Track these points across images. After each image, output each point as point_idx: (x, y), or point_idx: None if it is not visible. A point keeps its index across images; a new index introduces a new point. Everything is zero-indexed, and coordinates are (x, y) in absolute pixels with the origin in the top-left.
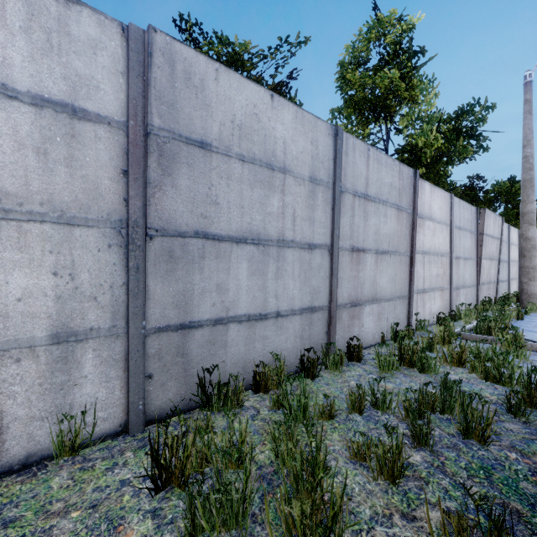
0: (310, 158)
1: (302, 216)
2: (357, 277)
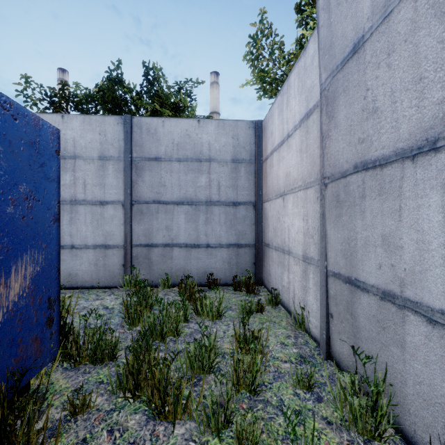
0: None
1: None
2: None
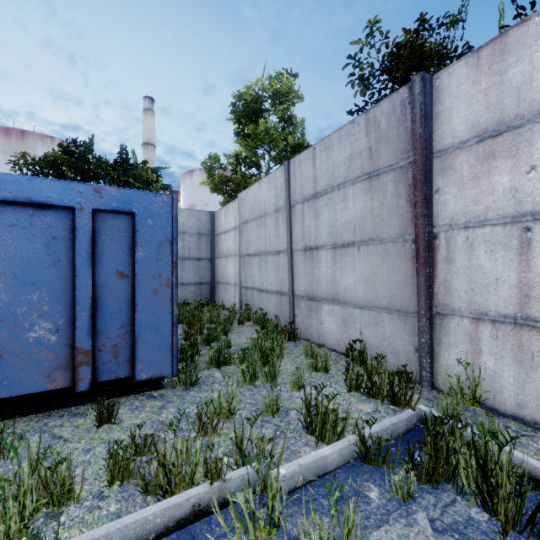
0: (274, 198)
1: (273, 235)
2: (311, 273)
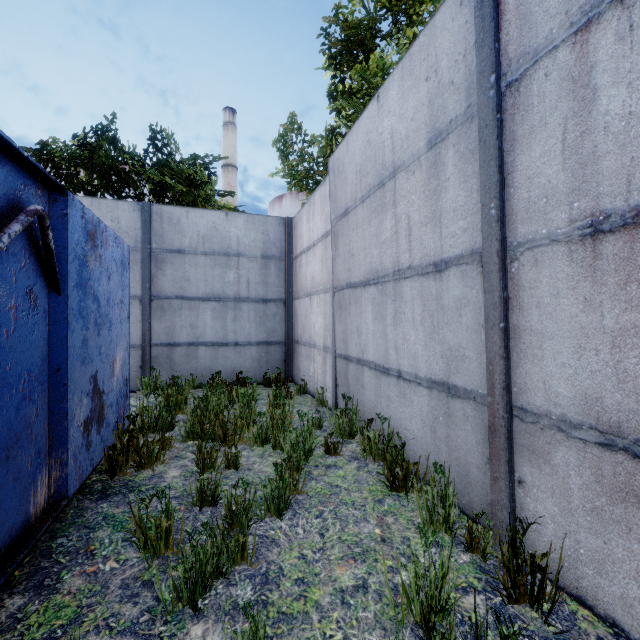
0: (427, 107)
1: (420, 221)
2: (639, 334)
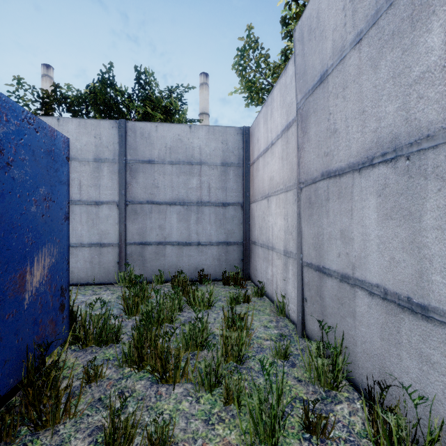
0: None
1: None
2: None
